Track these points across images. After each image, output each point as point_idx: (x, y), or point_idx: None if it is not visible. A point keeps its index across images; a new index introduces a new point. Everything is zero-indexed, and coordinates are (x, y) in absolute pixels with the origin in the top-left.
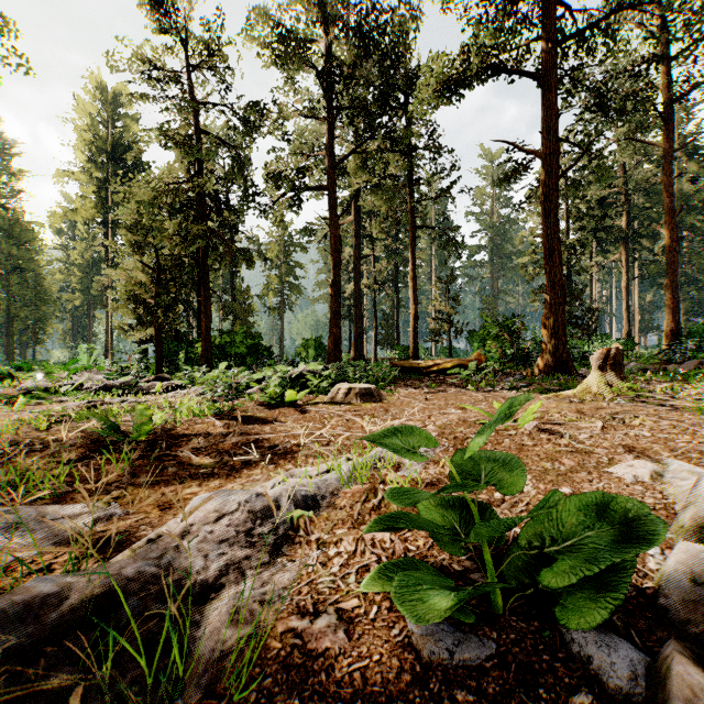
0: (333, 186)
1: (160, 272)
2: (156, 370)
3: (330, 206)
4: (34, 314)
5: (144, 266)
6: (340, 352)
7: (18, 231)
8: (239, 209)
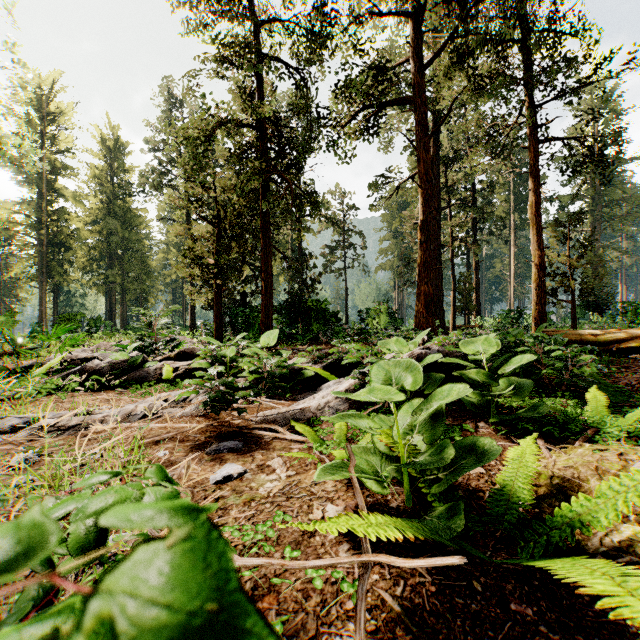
0: (423, 95)
1: (219, 228)
2: (215, 337)
3: (419, 122)
4: (140, 287)
5: (212, 231)
6: (432, 317)
7: (128, 217)
8: (303, 148)
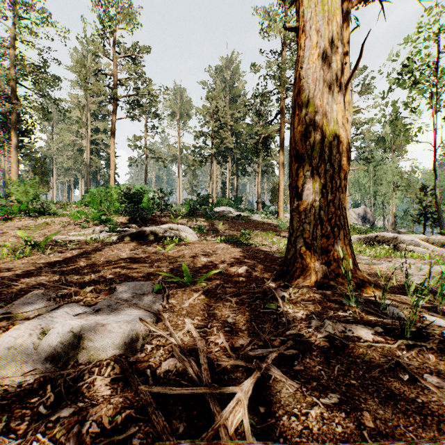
0: None
1: None
2: None
3: None
4: None
5: None
6: None
7: None
8: None
